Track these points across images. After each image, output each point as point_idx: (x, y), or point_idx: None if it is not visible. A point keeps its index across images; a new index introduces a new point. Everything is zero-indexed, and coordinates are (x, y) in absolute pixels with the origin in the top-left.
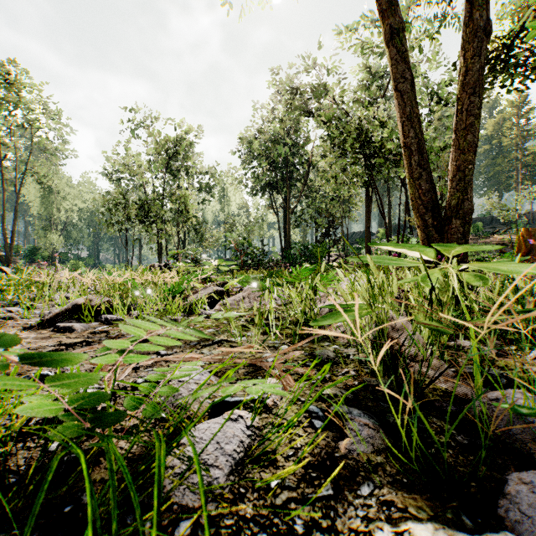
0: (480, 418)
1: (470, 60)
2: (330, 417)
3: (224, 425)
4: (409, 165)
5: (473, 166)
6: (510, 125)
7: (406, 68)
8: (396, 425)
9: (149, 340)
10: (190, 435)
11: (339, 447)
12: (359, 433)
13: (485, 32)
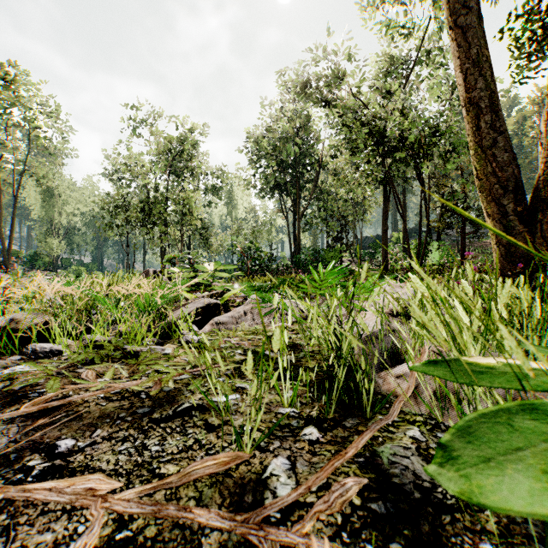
0: None
1: None
2: None
3: None
4: (474, 129)
5: None
6: (531, 123)
7: None
8: None
9: None
10: None
11: None
12: None
13: None
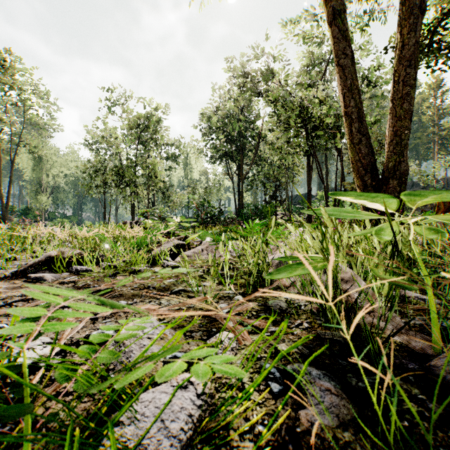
0: (446, 379)
1: (406, 36)
2: (292, 390)
3: (165, 408)
4: (349, 132)
5: (409, 131)
6: (428, 104)
7: (347, 45)
8: (360, 390)
9: (71, 305)
10: (130, 410)
11: (300, 418)
12: (321, 400)
13: (420, 10)
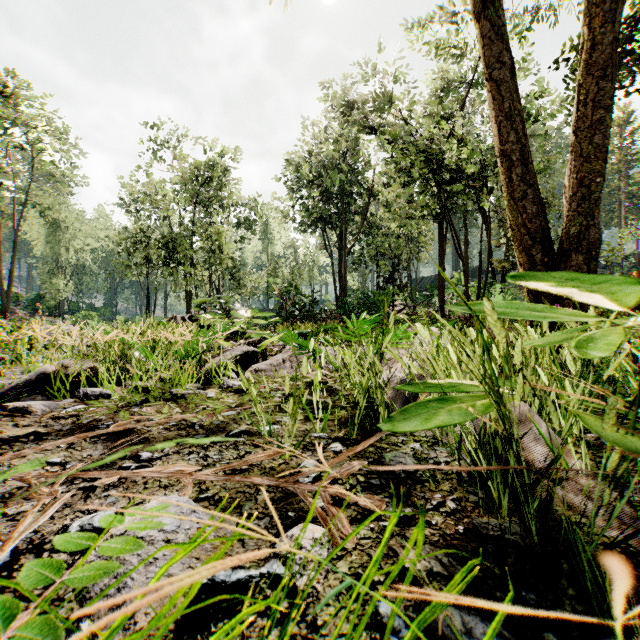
0: None
1: (597, 31)
2: None
3: None
4: (508, 181)
5: (602, 179)
6: (611, 148)
7: (503, 49)
8: None
9: None
10: None
11: None
12: None
13: None
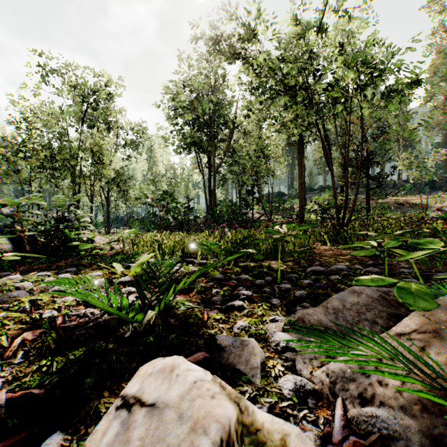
0: None
1: None
2: None
3: None
4: None
5: None
6: None
7: None
8: None
9: None
10: None
11: None
12: None
13: None
